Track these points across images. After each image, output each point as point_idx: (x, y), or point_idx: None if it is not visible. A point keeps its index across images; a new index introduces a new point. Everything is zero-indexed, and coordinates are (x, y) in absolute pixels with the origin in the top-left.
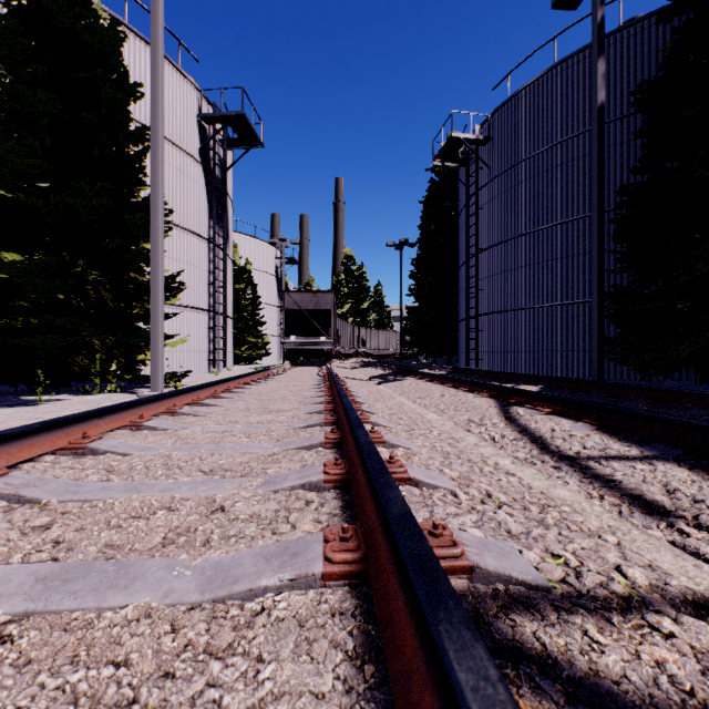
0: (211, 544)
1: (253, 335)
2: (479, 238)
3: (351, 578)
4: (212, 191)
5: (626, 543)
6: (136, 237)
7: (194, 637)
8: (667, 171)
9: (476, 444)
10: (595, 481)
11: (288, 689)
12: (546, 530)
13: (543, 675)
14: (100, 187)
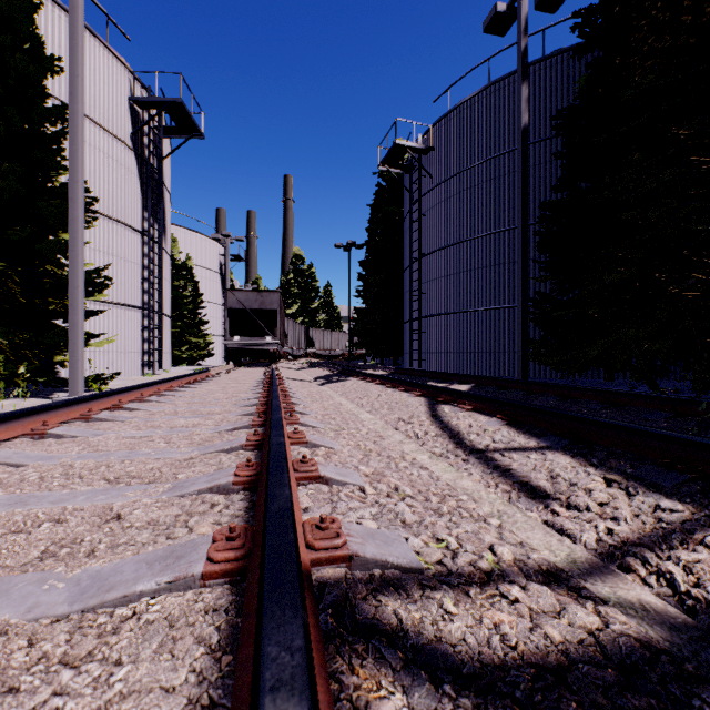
0: (95, 554)
1: (194, 334)
2: (422, 243)
3: (232, 576)
4: (146, 180)
5: (508, 525)
6: (53, 226)
7: (50, 649)
8: (581, 190)
9: (401, 441)
10: (495, 471)
11: (139, 688)
12: (440, 517)
13: (391, 646)
14: (7, 168)
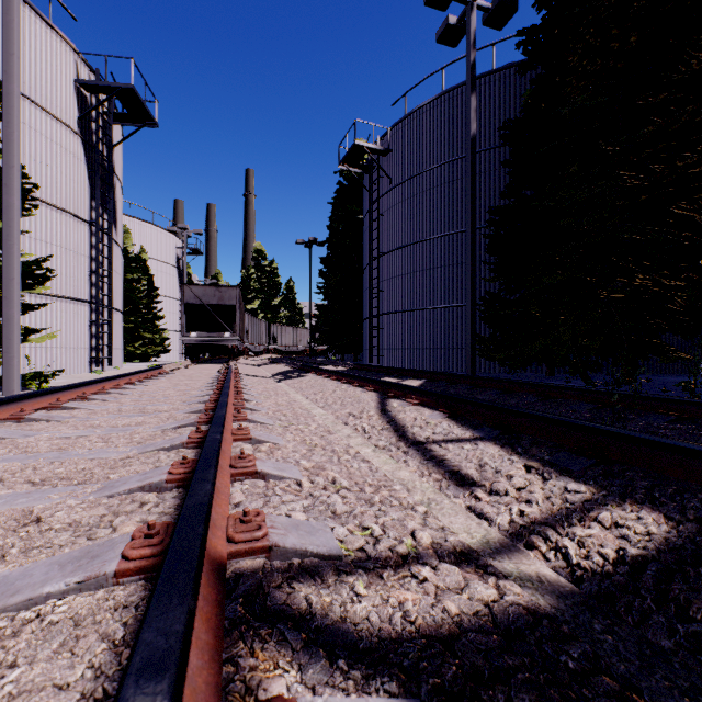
0: (5, 559)
1: (149, 330)
2: (380, 242)
3: (148, 572)
4: (94, 168)
5: (435, 511)
6: None
7: None
8: (526, 198)
9: (349, 436)
10: (430, 461)
11: (30, 687)
12: (370, 507)
13: (296, 628)
14: None
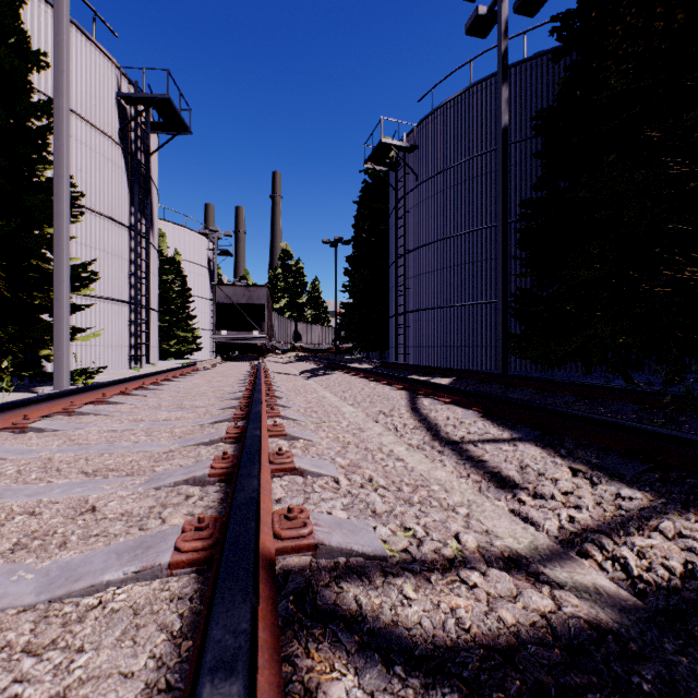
0: (66, 545)
1: (182, 328)
2: (406, 240)
3: (199, 565)
4: (133, 175)
5: (477, 514)
6: (39, 221)
7: (14, 638)
8: (560, 189)
9: (380, 434)
10: (467, 462)
11: (98, 673)
12: (410, 507)
13: (348, 630)
14: None
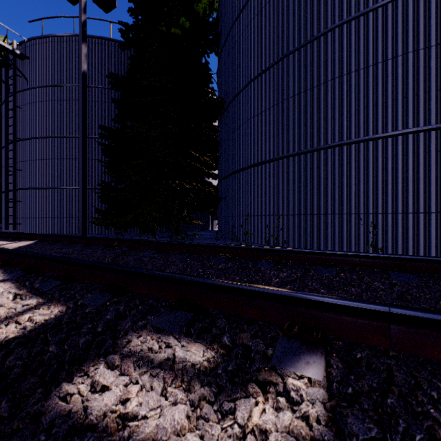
0: None
1: None
2: (18, 129)
3: None
4: None
5: None
6: None
7: None
8: (128, 126)
9: None
10: None
11: None
12: None
13: None
14: None
